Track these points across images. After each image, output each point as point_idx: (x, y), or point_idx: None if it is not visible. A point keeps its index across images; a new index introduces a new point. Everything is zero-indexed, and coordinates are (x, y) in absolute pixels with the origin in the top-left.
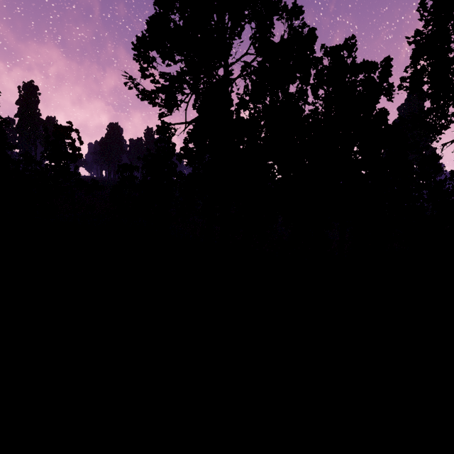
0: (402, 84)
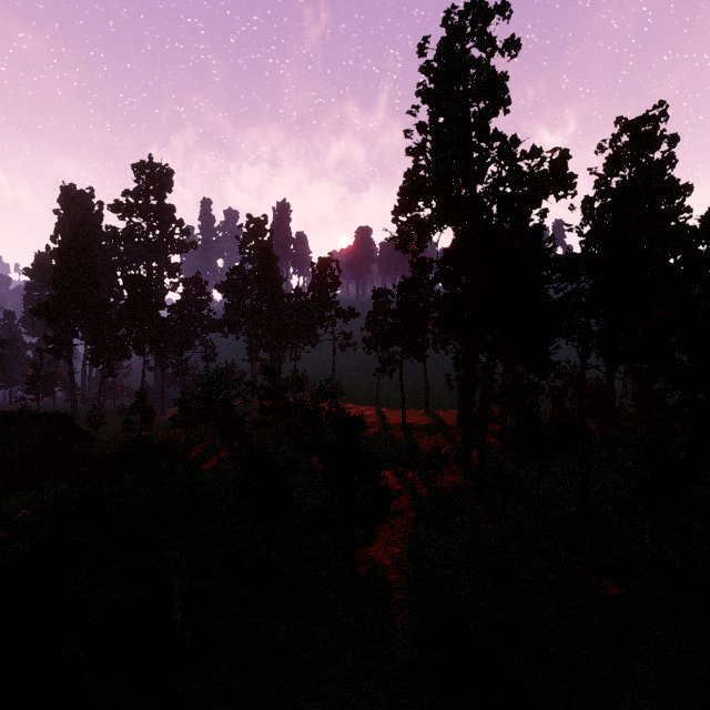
0: None
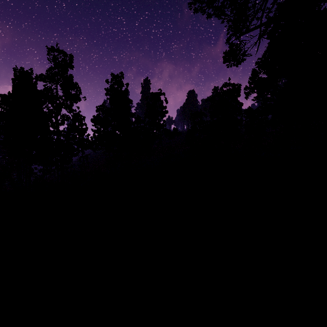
0: None
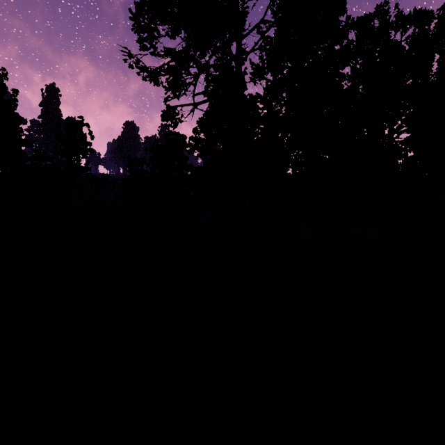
0: (442, 58)
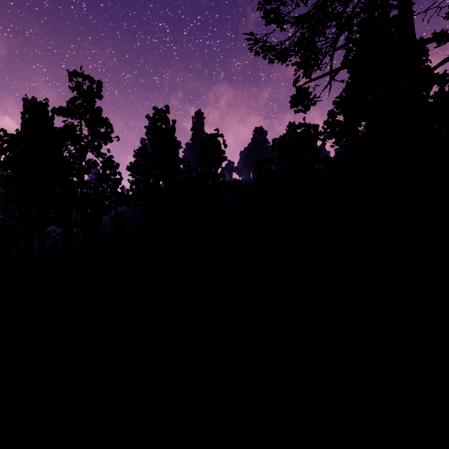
0: None
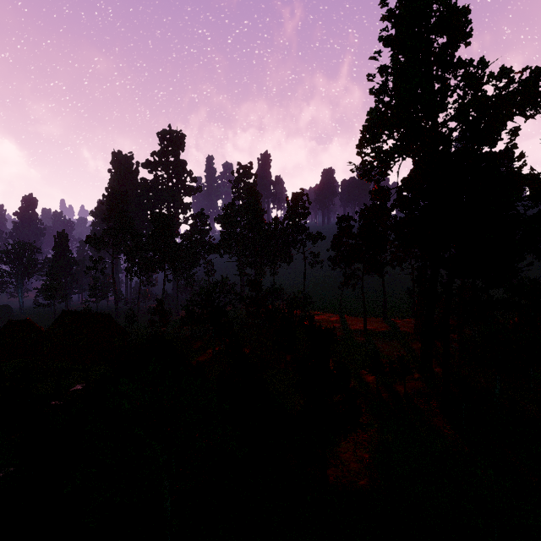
0: None
